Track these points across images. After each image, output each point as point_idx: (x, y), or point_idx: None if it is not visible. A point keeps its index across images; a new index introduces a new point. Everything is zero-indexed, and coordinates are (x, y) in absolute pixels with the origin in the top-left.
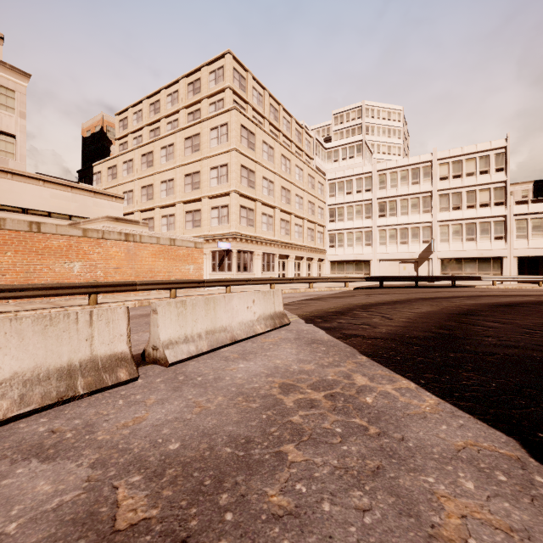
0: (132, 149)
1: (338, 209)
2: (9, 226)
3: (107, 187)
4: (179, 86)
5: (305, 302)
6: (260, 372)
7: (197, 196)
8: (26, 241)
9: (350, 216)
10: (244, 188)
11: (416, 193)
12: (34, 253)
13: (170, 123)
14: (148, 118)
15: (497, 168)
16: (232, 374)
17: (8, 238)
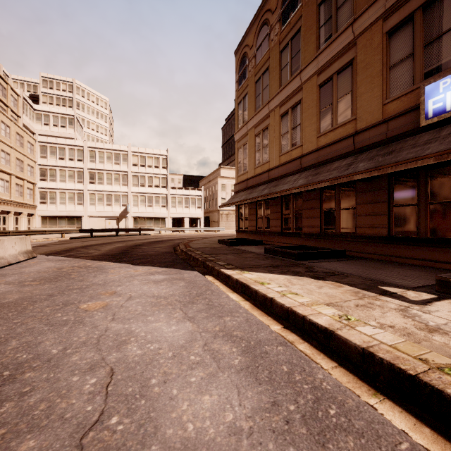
0: None
1: (50, 170)
2: None
3: None
4: None
5: (33, 248)
6: (42, 268)
7: None
8: None
9: (63, 179)
10: None
11: (118, 170)
12: None
13: None
14: None
15: (163, 166)
16: (27, 271)
17: None
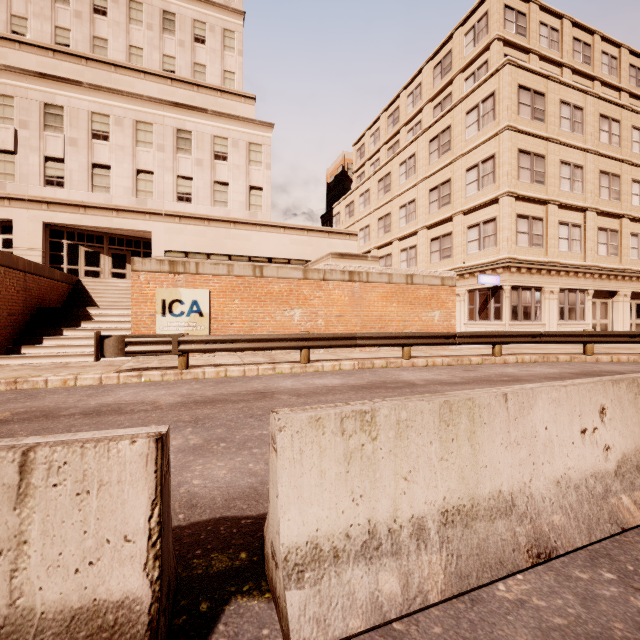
0: (368, 177)
1: None
2: (236, 271)
3: (344, 227)
4: (422, 77)
5: None
6: None
7: (446, 215)
8: (251, 287)
9: None
10: (524, 186)
11: None
12: (257, 300)
13: (410, 130)
14: (386, 134)
15: None
16: None
17: (236, 285)
